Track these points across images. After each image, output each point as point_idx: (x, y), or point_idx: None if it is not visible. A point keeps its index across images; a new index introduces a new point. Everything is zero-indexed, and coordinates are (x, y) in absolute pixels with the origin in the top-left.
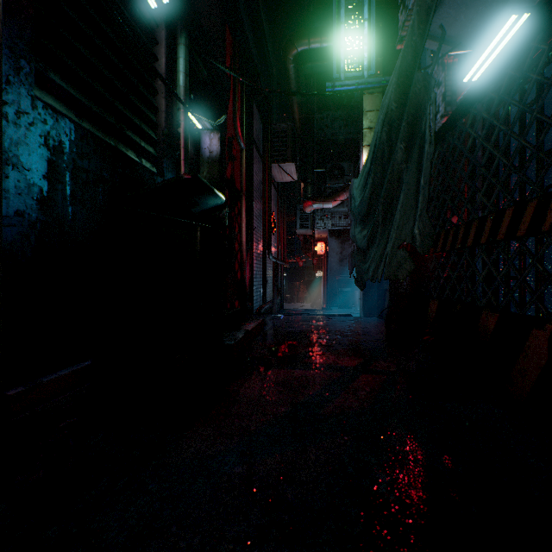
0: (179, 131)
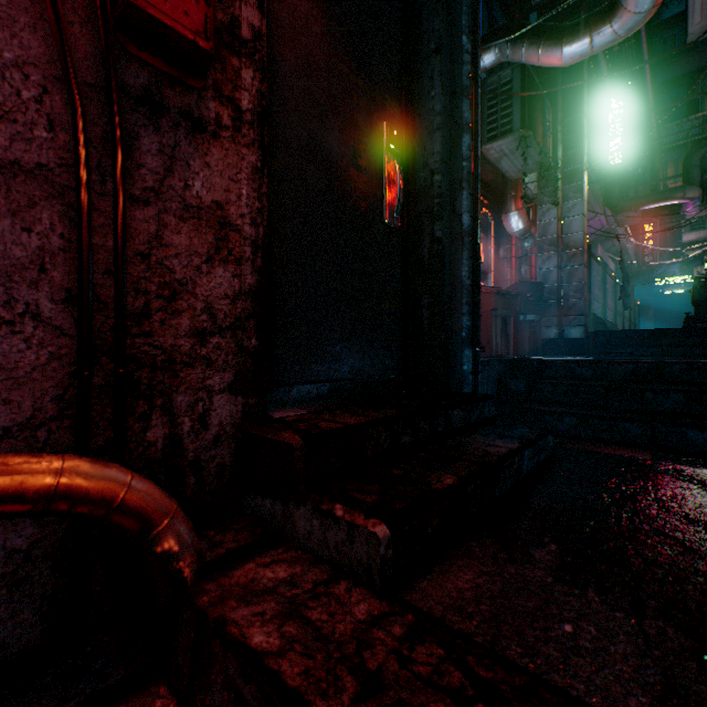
0: None
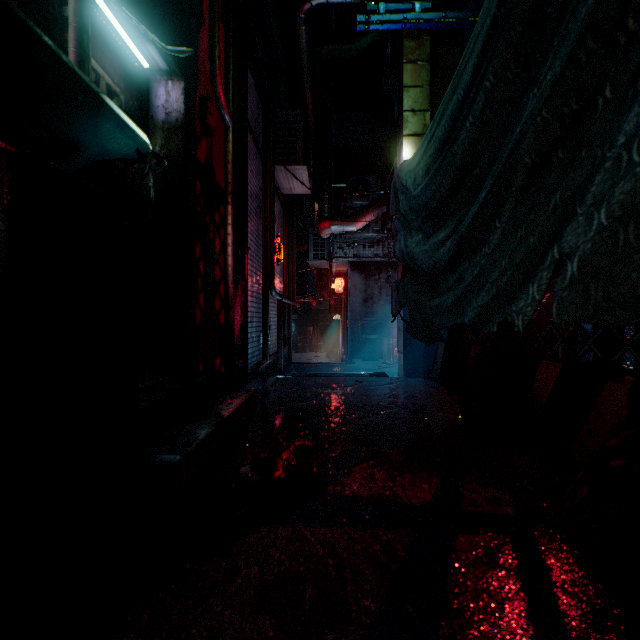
0: (65, 12)
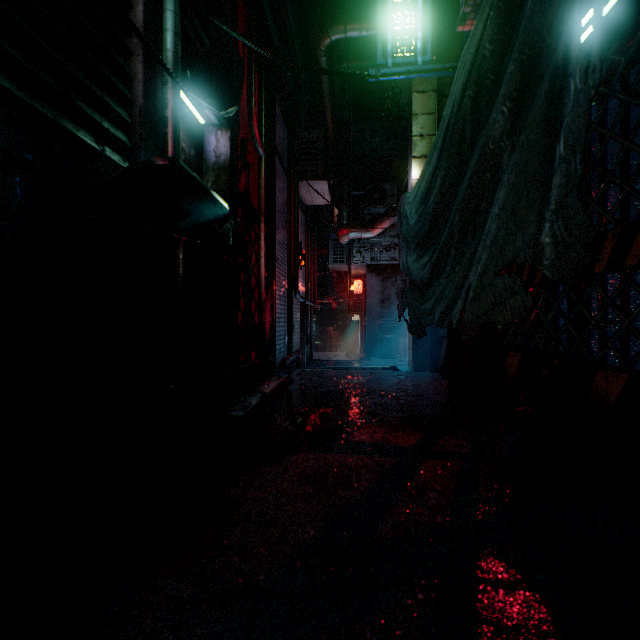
0: (166, 114)
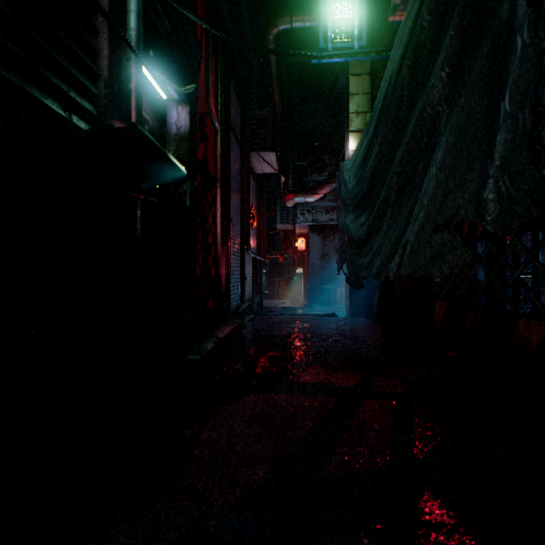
0: (130, 87)
